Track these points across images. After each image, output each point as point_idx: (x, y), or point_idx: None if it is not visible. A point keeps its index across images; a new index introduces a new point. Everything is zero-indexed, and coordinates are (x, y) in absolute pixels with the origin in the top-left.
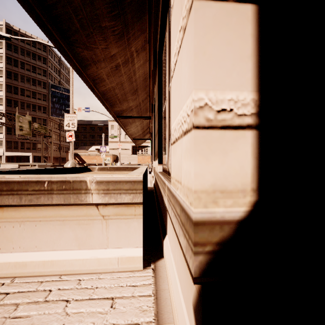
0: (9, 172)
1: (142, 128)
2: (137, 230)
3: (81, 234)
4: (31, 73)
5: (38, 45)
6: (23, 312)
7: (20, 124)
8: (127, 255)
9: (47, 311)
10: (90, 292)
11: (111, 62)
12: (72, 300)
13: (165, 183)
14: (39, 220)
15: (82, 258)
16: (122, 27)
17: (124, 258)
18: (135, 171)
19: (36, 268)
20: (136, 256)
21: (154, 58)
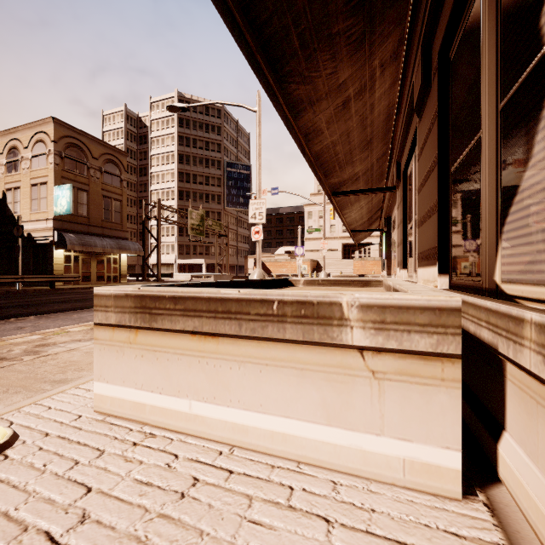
0: (204, 285)
1: (369, 210)
2: (448, 412)
3: (332, 399)
4: (204, 151)
5: (212, 111)
6: (262, 515)
7: (192, 222)
8: (424, 459)
9: (300, 530)
10: (364, 517)
11: (338, 97)
12: (336, 523)
13: (516, 315)
14: (266, 363)
15: (333, 442)
16: (364, 25)
17: (417, 464)
18: (412, 288)
19: (261, 440)
20: (445, 466)
21: (425, 65)
